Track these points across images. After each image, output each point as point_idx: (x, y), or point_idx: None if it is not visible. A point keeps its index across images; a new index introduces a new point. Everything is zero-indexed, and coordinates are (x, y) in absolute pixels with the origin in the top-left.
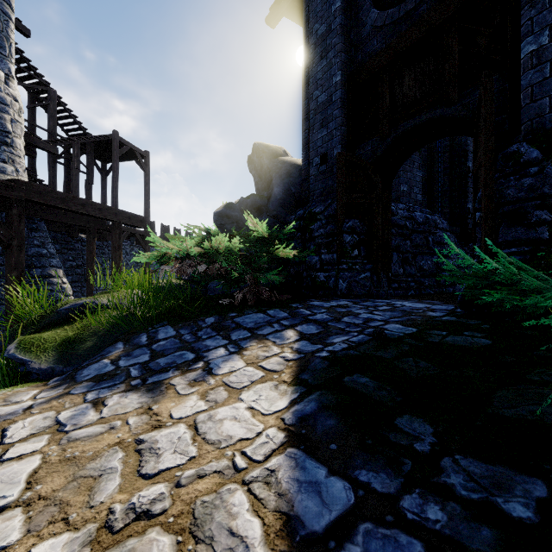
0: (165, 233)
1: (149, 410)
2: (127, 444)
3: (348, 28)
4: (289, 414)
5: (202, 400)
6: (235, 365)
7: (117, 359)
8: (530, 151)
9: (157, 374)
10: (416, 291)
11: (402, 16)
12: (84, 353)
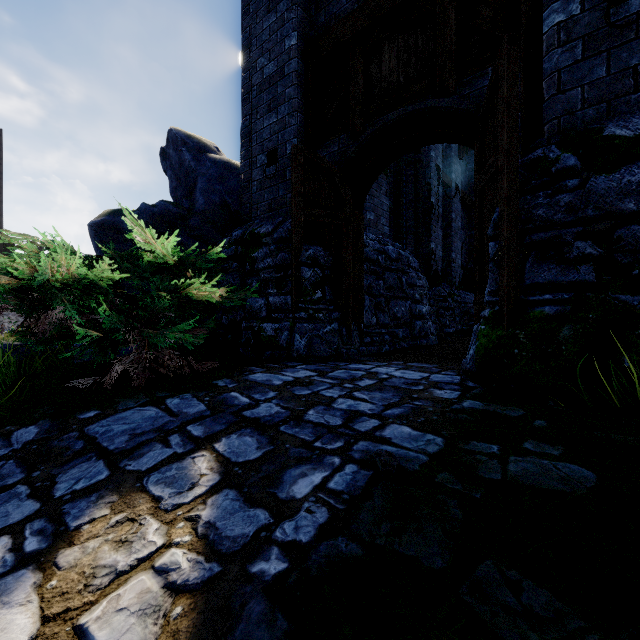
0: None
1: None
2: None
3: None
4: None
5: None
6: (0, 635)
7: None
8: (564, 157)
9: None
10: (390, 345)
11: None
12: None
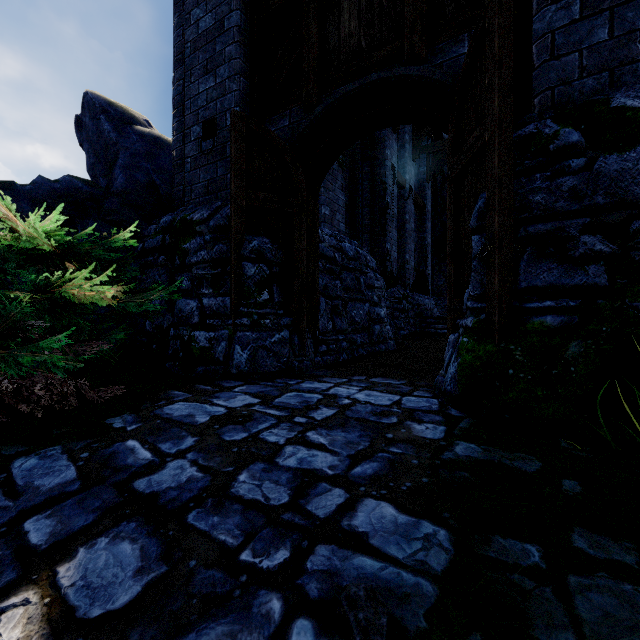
0: None
1: None
2: None
3: None
4: None
5: None
6: None
7: None
8: (564, 132)
9: None
10: (348, 353)
11: None
12: None
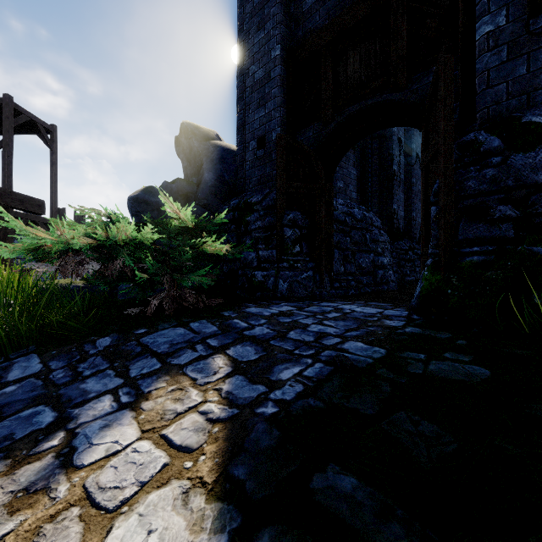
0: (79, 222)
1: None
2: None
3: None
4: None
5: None
6: (121, 436)
7: None
8: (490, 139)
9: None
10: (356, 290)
11: None
12: None
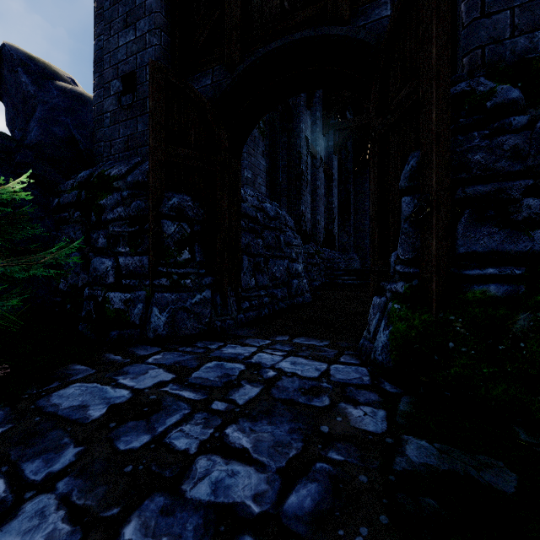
0: None
1: None
2: None
3: None
4: None
5: None
6: None
7: None
8: (502, 88)
9: None
10: (270, 308)
11: None
12: None
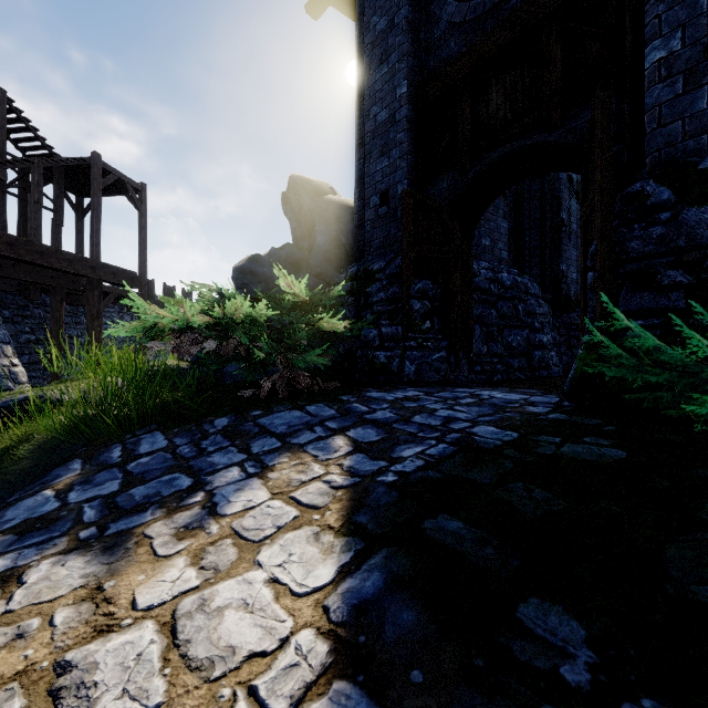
0: (169, 296)
1: (97, 593)
2: (37, 676)
3: (416, 23)
4: (337, 598)
5: (193, 567)
6: (254, 497)
7: (67, 489)
8: (659, 191)
9: (126, 517)
10: (503, 375)
11: (488, 11)
12: (15, 479)
